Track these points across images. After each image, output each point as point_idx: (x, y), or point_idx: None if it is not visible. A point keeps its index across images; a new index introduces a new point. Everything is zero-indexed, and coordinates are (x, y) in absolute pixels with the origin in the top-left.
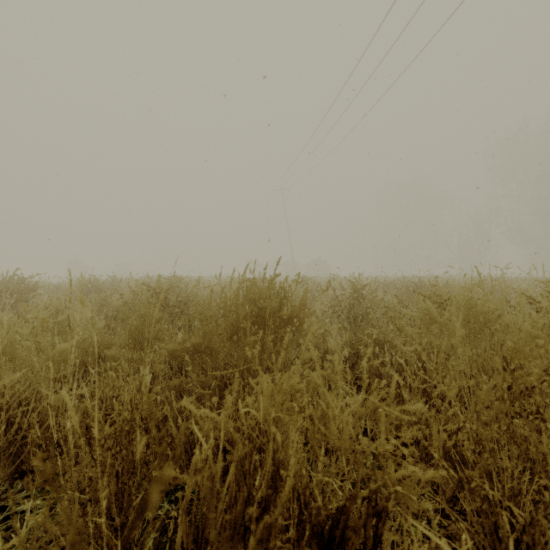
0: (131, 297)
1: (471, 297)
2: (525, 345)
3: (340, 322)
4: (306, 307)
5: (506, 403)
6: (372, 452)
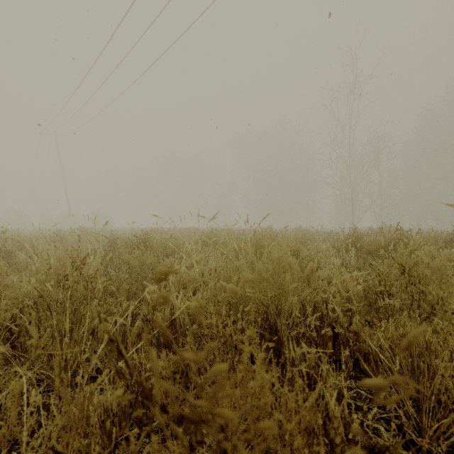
0: None
1: None
2: None
3: None
4: None
5: None
6: None
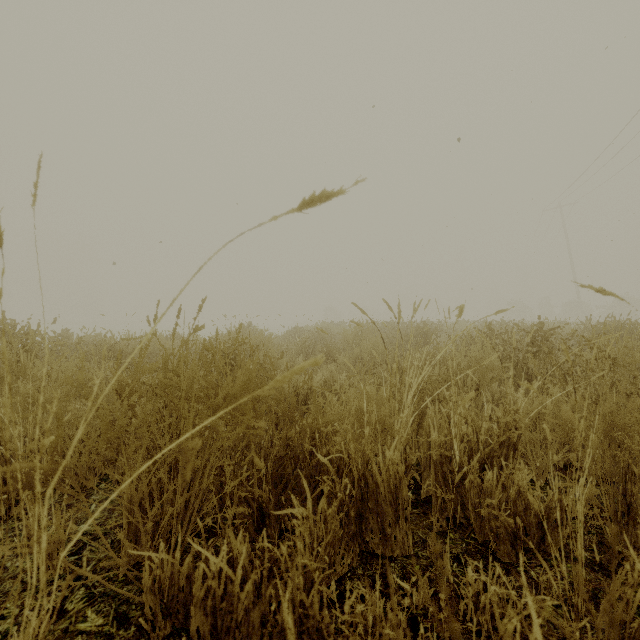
0: None
1: None
2: None
3: None
4: None
5: None
6: None
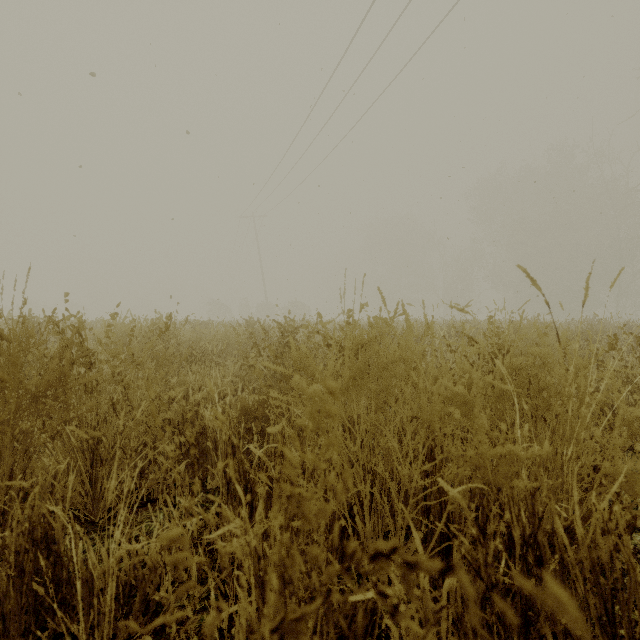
0: None
1: (371, 339)
2: (436, 419)
3: (265, 379)
4: (133, 360)
5: (420, 510)
6: (186, 636)
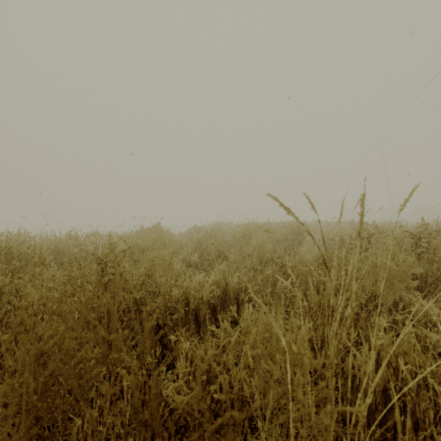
0: (348, 230)
1: None
2: None
3: None
4: None
5: None
6: None
